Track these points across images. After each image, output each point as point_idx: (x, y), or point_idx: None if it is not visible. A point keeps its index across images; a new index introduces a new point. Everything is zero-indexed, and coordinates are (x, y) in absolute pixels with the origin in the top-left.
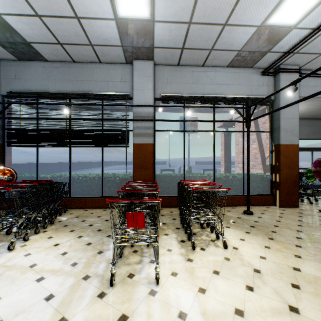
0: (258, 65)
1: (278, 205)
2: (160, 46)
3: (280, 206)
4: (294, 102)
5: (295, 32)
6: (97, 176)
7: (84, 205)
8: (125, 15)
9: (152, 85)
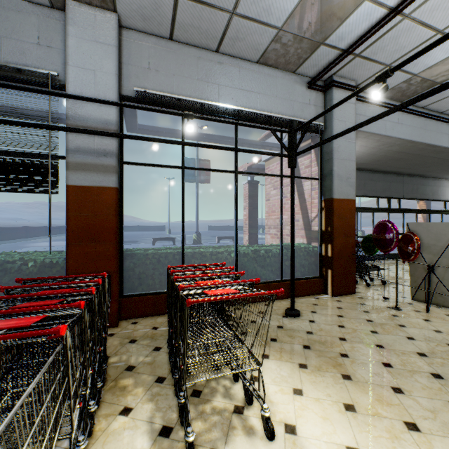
0: (303, 69)
1: (331, 293)
2: None
3: (333, 295)
4: (382, 114)
5: (366, 9)
6: None
7: None
8: None
9: (114, 64)
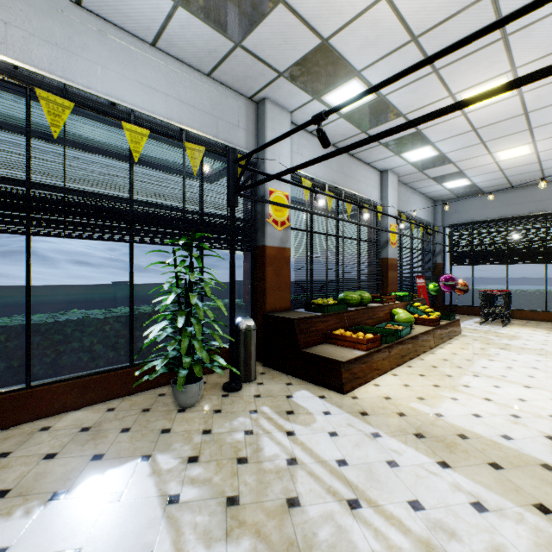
0: None
1: None
2: None
3: None
4: None
5: None
6: (537, 291)
7: (523, 317)
8: None
9: None
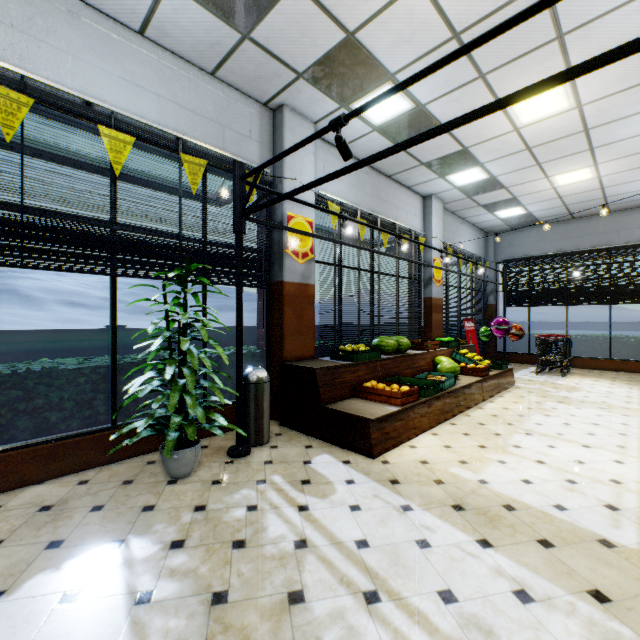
0: None
1: None
2: None
3: None
4: None
5: None
6: (600, 336)
7: (584, 365)
8: None
9: None
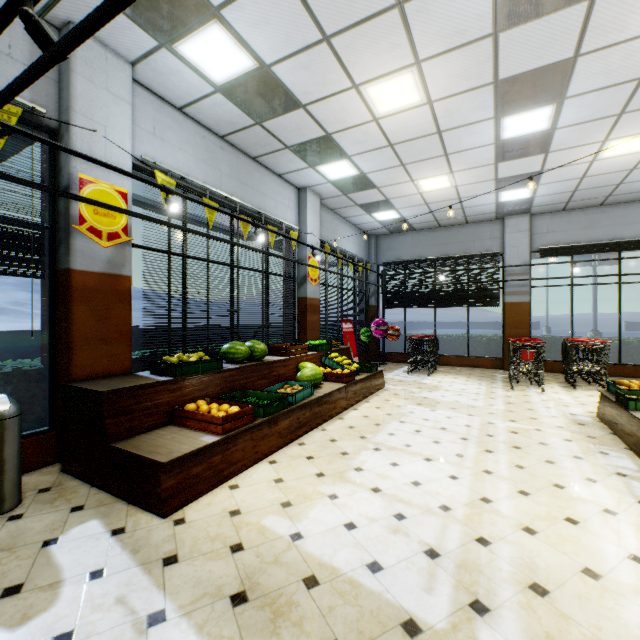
0: None
1: None
2: (539, 205)
3: None
4: None
5: None
6: (461, 335)
7: (449, 363)
8: (506, 200)
9: (528, 240)
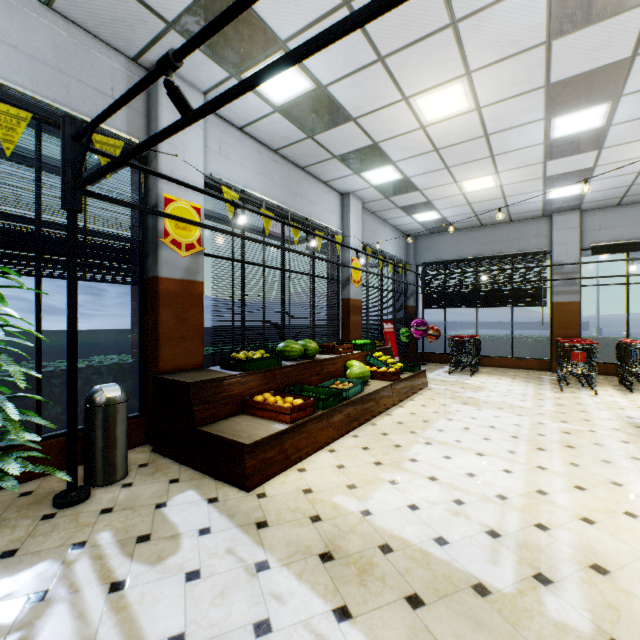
0: None
1: None
2: (590, 201)
3: None
4: None
5: None
6: (504, 336)
7: (492, 364)
8: (554, 197)
9: (578, 237)
